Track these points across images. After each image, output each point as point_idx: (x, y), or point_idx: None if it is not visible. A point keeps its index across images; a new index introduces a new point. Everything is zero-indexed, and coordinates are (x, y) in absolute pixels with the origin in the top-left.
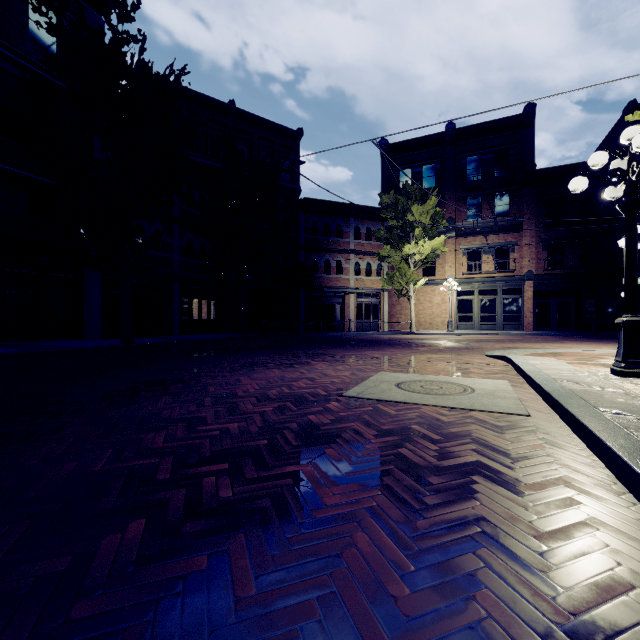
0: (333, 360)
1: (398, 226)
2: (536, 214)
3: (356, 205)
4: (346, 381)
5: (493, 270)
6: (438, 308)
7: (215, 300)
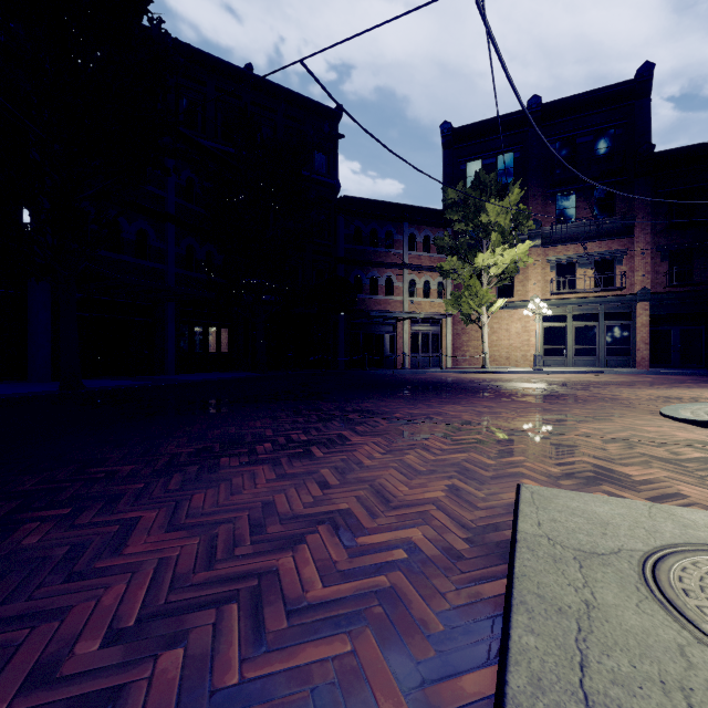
0: (392, 431)
1: (467, 231)
2: (653, 213)
3: (411, 206)
4: (454, 545)
5: (594, 287)
6: (517, 338)
7: (227, 328)
